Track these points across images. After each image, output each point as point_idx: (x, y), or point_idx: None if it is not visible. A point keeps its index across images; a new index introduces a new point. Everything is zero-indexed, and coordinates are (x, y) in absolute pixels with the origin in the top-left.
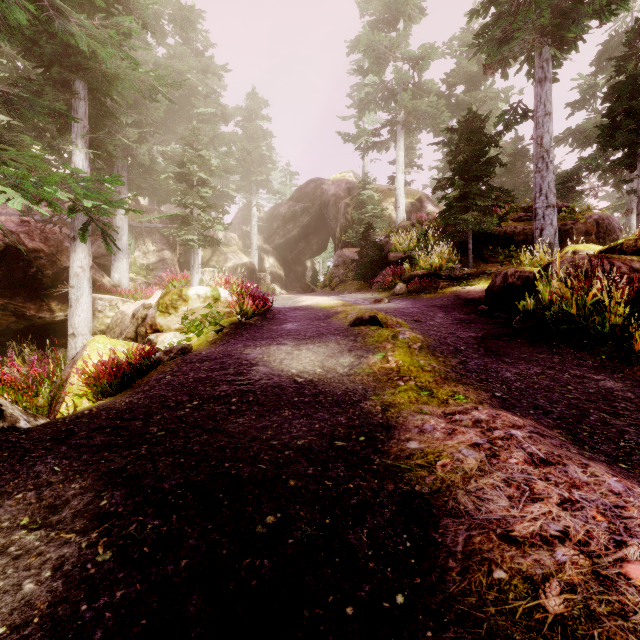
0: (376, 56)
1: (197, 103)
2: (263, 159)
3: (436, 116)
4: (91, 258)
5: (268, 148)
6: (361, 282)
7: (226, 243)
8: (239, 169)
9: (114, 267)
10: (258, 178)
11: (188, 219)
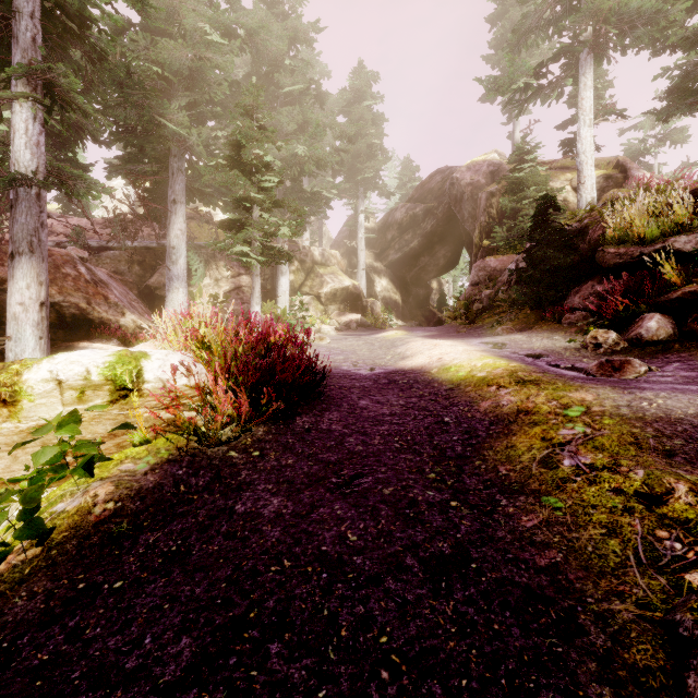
0: None
1: (281, 80)
2: (372, 151)
3: (658, 15)
4: (44, 287)
5: (378, 134)
6: (525, 309)
7: (323, 262)
8: (334, 158)
9: (168, 300)
10: (365, 176)
11: (246, 225)
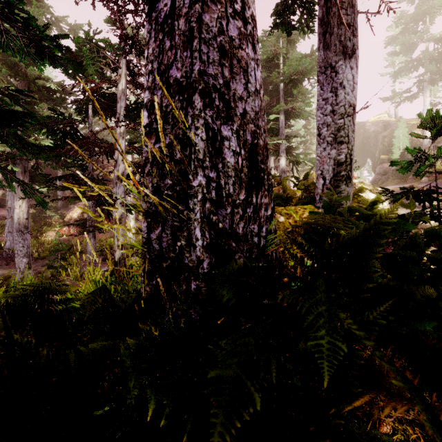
0: (407, 47)
1: None
2: None
3: None
4: None
5: None
6: (398, 180)
7: None
8: None
9: None
10: None
11: None
